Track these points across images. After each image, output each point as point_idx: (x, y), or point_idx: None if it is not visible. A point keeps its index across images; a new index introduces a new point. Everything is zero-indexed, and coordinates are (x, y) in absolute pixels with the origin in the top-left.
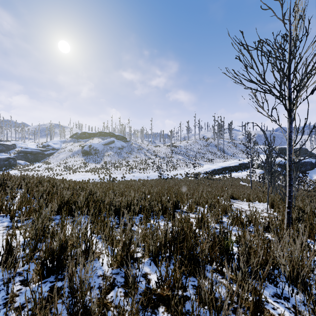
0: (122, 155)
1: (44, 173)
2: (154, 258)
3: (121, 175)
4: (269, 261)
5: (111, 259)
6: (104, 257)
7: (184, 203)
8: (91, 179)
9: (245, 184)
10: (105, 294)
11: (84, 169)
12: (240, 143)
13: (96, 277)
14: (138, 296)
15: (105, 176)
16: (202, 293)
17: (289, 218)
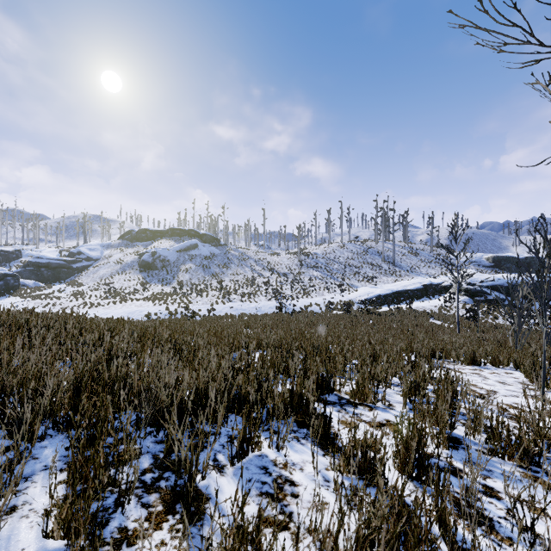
0: (212, 270)
1: (68, 302)
2: None
3: (208, 305)
4: None
5: None
6: None
7: (343, 378)
8: (152, 313)
9: (441, 324)
10: None
11: (141, 294)
12: (422, 249)
13: None
14: None
15: (179, 308)
16: None
17: None
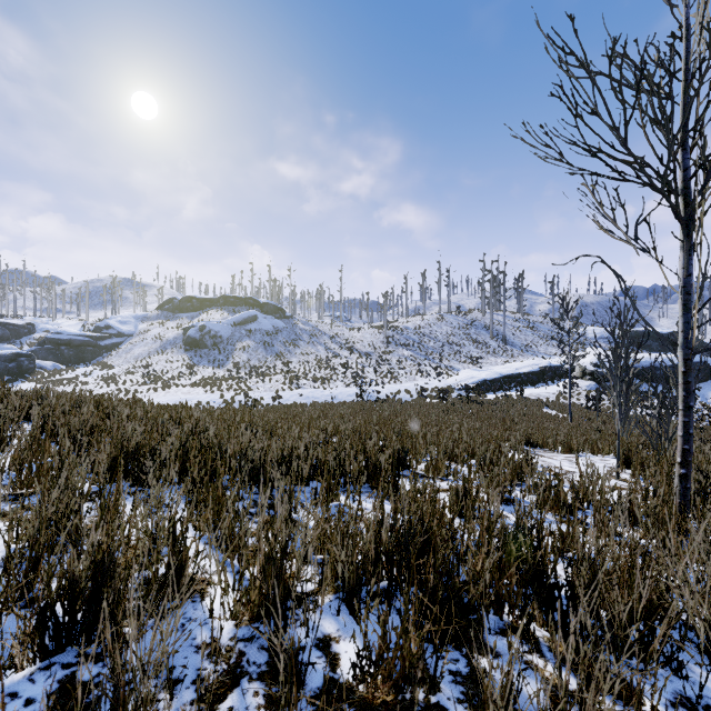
0: (275, 349)
1: (98, 389)
2: (348, 596)
3: (272, 392)
4: (670, 610)
5: (235, 600)
6: (215, 594)
7: (419, 456)
8: (203, 402)
9: (555, 414)
10: (214, 700)
11: (188, 379)
12: (541, 322)
13: (191, 649)
14: (304, 707)
15: (237, 396)
16: (480, 697)
17: (684, 492)
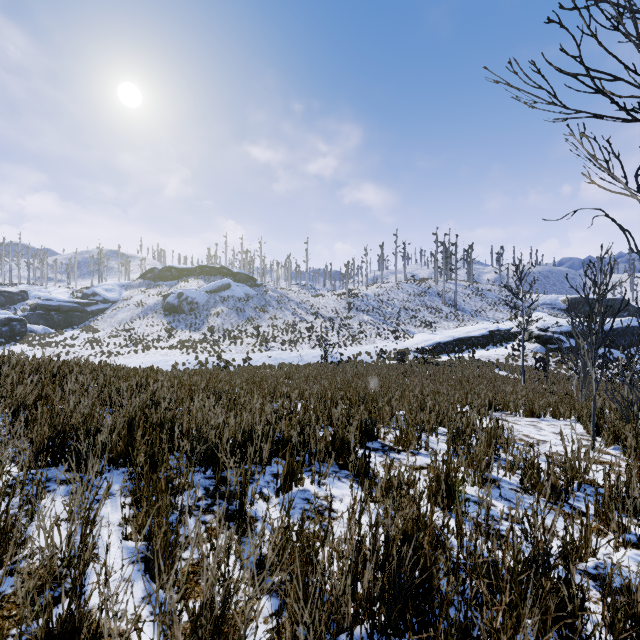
0: (247, 314)
1: (83, 351)
2: None
3: (243, 354)
4: None
5: None
6: None
7: (387, 426)
8: (179, 363)
9: (506, 375)
10: None
11: (166, 342)
12: (489, 290)
13: None
14: None
15: (211, 357)
16: None
17: None
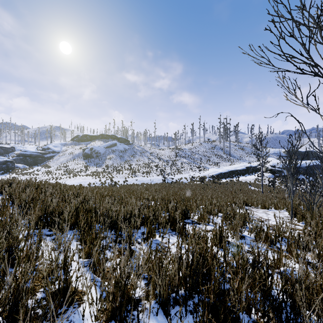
0: (125, 158)
1: (43, 177)
2: (162, 304)
3: (123, 178)
4: None
5: (97, 309)
6: (86, 306)
7: (194, 212)
8: (91, 183)
9: (254, 189)
10: None
11: (84, 172)
12: (246, 146)
13: None
14: None
15: (107, 180)
16: None
17: None
